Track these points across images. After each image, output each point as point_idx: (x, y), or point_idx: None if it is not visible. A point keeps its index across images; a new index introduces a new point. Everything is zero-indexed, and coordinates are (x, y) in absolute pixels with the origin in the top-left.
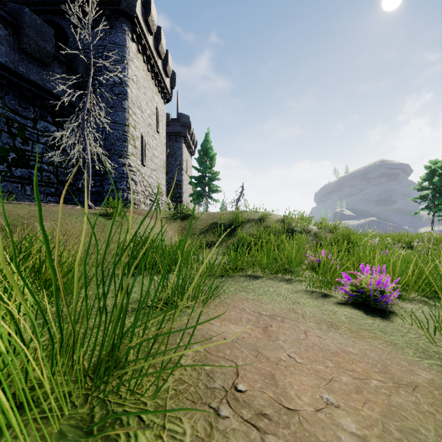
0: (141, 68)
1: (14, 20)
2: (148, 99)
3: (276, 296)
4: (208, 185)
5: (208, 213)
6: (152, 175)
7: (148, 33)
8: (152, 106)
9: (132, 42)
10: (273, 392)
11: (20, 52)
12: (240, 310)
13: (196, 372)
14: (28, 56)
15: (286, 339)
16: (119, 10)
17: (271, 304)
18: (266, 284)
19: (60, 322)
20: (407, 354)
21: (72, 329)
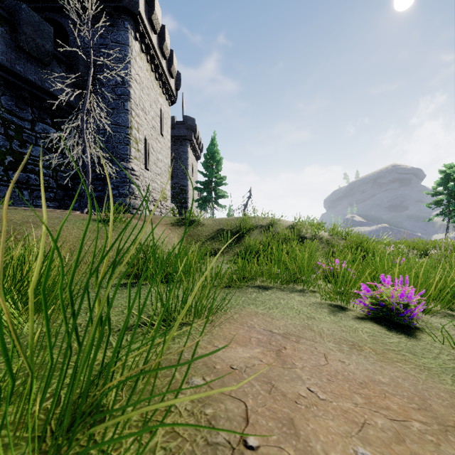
0: (144, 68)
1: (11, 17)
2: (151, 100)
3: (288, 310)
4: (215, 190)
5: (215, 219)
6: (156, 180)
7: (152, 32)
8: (157, 107)
9: (135, 41)
10: (294, 448)
11: (17, 50)
12: (249, 328)
13: (194, 418)
14: (26, 55)
15: (303, 366)
16: (122, 7)
17: (284, 320)
18: (277, 295)
19: (9, 361)
20: (445, 382)
21: (28, 368)
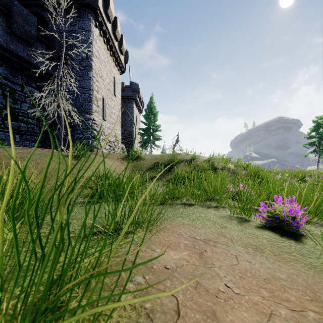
0: (102, 47)
1: (7, 10)
2: (107, 70)
3: (207, 221)
4: (152, 135)
5: (152, 155)
6: (110, 127)
7: (108, 21)
8: (111, 76)
9: (96, 28)
10: None
11: (11, 34)
12: (178, 235)
13: (136, 312)
14: (17, 38)
15: (220, 265)
16: (86, 4)
17: (204, 229)
18: (198, 210)
19: None
20: None
21: None
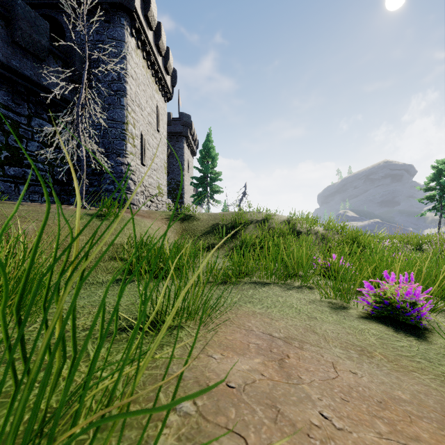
0: (140, 64)
1: (7, 12)
2: (148, 96)
3: (287, 309)
4: (210, 186)
5: (210, 214)
6: (152, 175)
7: (148, 28)
8: (153, 104)
9: (131, 37)
10: None
11: (13, 45)
12: (247, 331)
13: None
14: (22, 50)
15: (311, 380)
16: (118, 4)
17: (284, 321)
18: (274, 292)
19: None
20: None
21: None
